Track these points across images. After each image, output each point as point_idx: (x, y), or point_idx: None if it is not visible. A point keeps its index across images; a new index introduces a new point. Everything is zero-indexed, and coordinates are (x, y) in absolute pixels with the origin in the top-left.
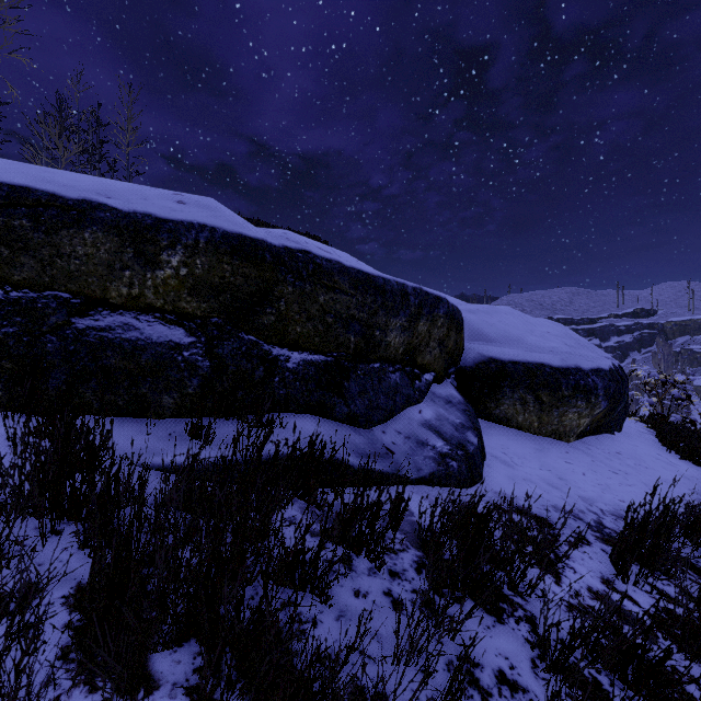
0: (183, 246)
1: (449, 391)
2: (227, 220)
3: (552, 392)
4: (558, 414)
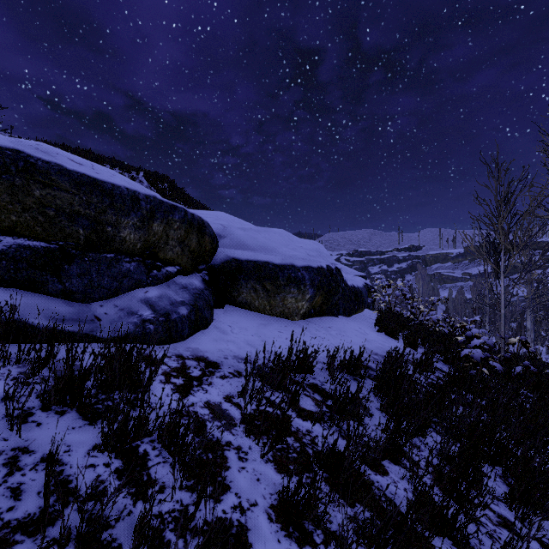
0: None
1: (191, 281)
2: None
3: (273, 282)
4: (280, 299)
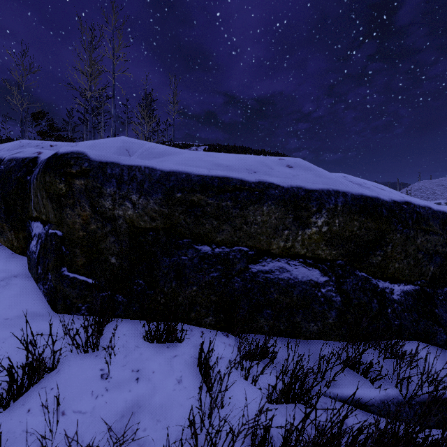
0: (326, 210)
1: None
2: (327, 178)
3: None
4: None
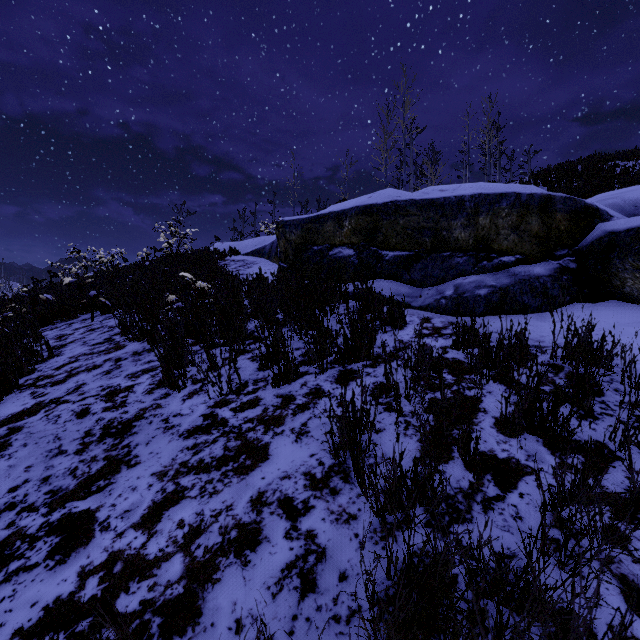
0: (348, 218)
1: (531, 269)
2: (379, 198)
3: None
4: None
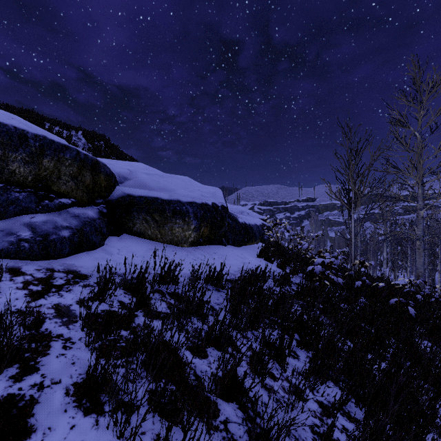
0: None
1: (85, 211)
2: None
3: (161, 214)
4: (168, 228)
